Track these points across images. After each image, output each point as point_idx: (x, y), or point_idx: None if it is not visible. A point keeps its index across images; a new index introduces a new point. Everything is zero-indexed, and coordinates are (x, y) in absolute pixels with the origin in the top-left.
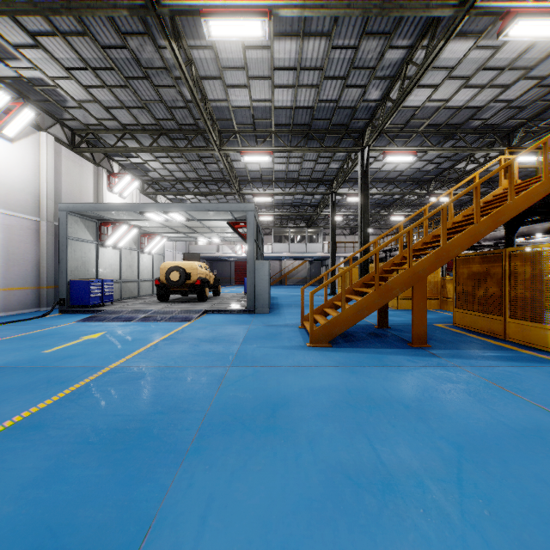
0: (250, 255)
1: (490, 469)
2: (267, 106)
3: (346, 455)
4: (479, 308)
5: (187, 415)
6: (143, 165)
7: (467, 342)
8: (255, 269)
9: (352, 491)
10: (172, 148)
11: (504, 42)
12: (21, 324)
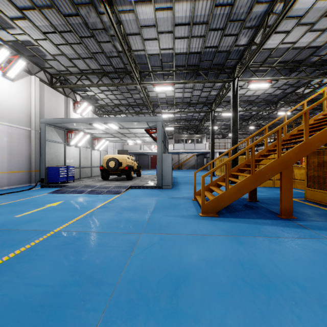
0: (159, 150)
1: None
2: (170, 53)
3: None
4: None
5: (98, 289)
6: (95, 96)
7: (323, 214)
8: (162, 159)
9: None
10: (110, 83)
11: None
12: (14, 194)
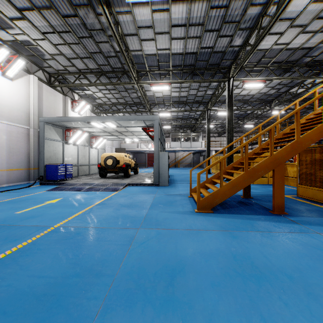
0: (156, 148)
1: None
2: (167, 53)
3: None
4: (319, 184)
5: (98, 279)
6: (92, 95)
7: (314, 210)
8: (159, 157)
9: None
10: (108, 83)
11: None
12: (14, 192)
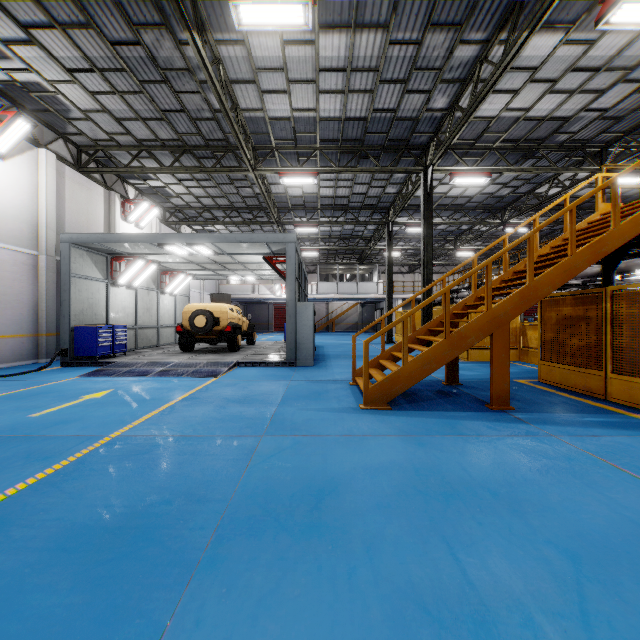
0: (290, 296)
1: (624, 594)
2: (311, 117)
3: (419, 569)
4: (572, 360)
5: (203, 506)
6: (164, 189)
7: (558, 403)
8: (297, 313)
9: (432, 633)
10: (197, 168)
11: (599, 36)
12: (12, 379)
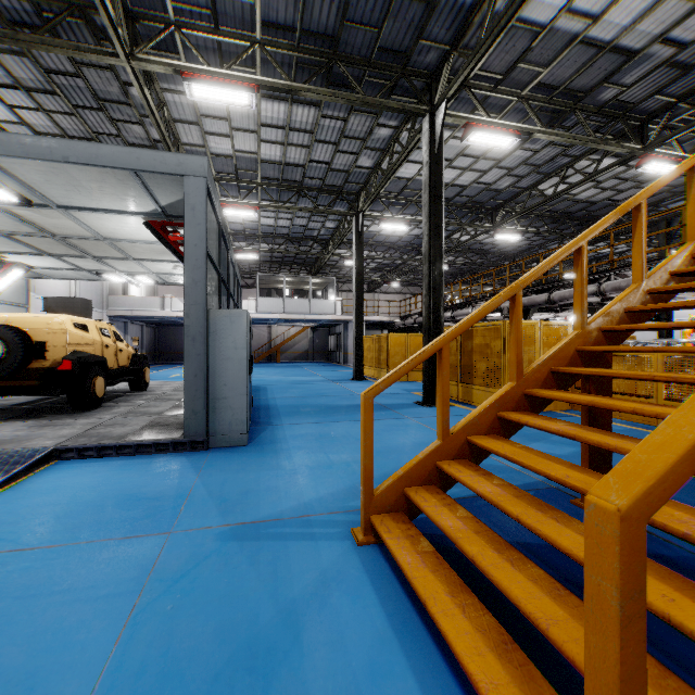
0: (195, 294)
1: None
2: None
3: None
4: None
5: None
6: None
7: None
8: (210, 331)
9: None
10: None
11: None
12: None
